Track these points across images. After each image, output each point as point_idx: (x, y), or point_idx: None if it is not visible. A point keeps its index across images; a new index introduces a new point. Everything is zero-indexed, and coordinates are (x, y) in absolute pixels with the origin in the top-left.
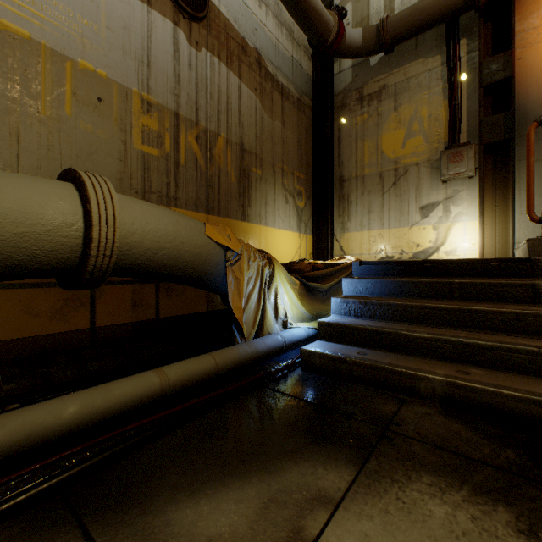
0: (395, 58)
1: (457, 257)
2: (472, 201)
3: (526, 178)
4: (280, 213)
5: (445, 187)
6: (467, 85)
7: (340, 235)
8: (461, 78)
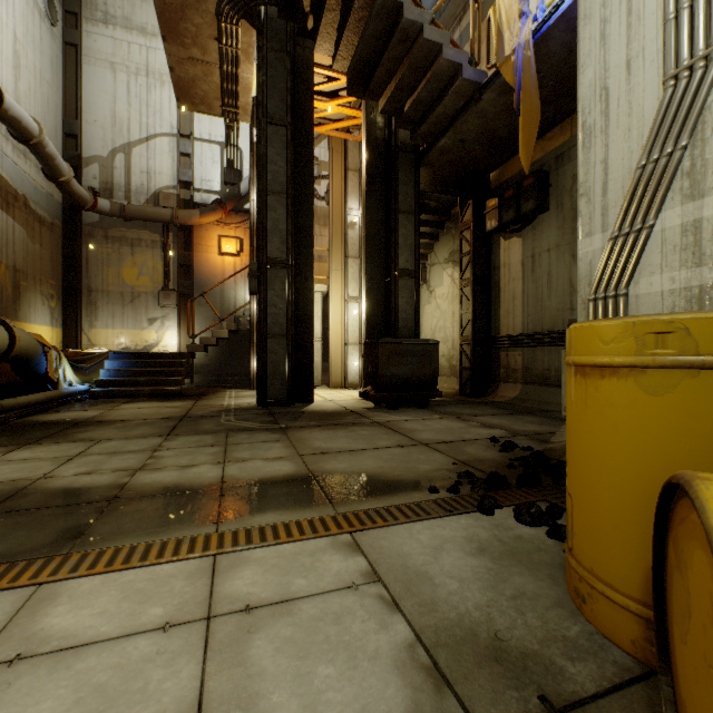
0: (133, 223)
1: (169, 349)
2: (176, 320)
3: (188, 321)
4: (40, 313)
5: (163, 310)
6: (174, 258)
7: (89, 330)
8: (171, 253)
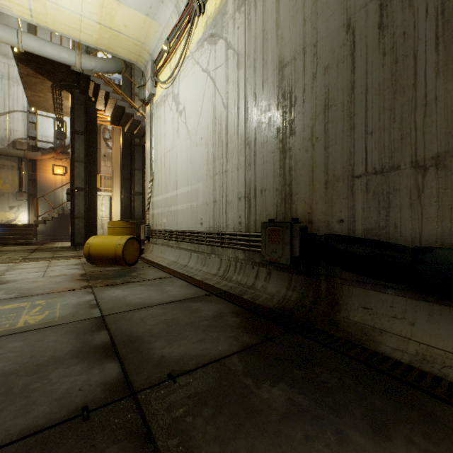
0: None
1: (22, 222)
2: (27, 207)
3: (35, 208)
4: None
5: (19, 202)
6: (25, 175)
7: None
8: (23, 173)
